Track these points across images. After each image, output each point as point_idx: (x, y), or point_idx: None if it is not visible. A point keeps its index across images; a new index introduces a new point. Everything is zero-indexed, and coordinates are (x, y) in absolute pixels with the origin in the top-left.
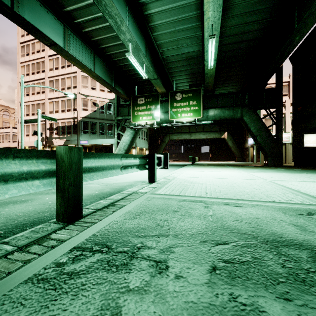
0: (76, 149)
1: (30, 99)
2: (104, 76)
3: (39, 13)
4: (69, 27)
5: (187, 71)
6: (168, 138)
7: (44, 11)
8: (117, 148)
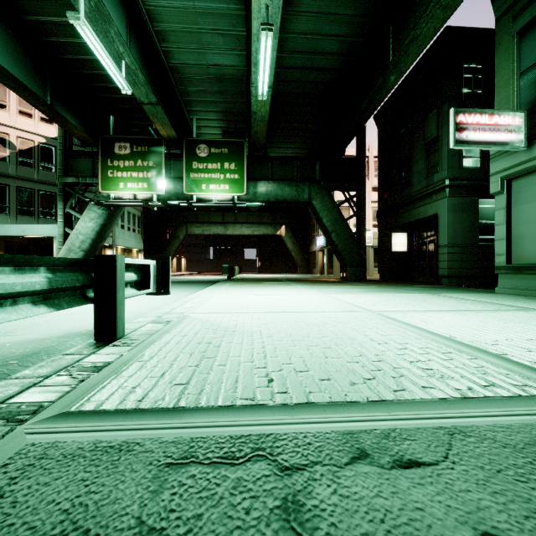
0: None
1: None
2: (21, 73)
3: None
4: None
5: (220, 106)
6: (184, 230)
7: None
8: (63, 247)
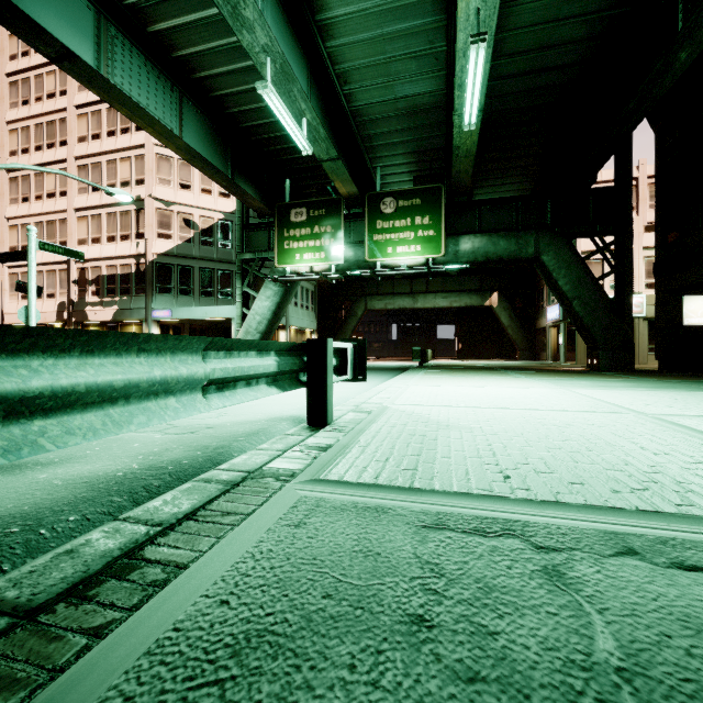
0: None
1: (32, 211)
2: (208, 152)
3: None
4: (113, 18)
5: (410, 146)
6: (362, 305)
7: None
8: (241, 329)
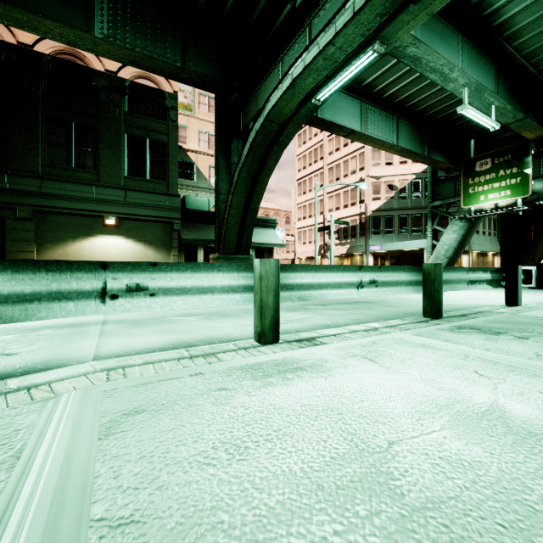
0: (438, 265)
1: (307, 198)
2: (412, 145)
3: (337, 104)
4: (367, 100)
5: None
6: None
7: (341, 98)
8: (431, 256)
